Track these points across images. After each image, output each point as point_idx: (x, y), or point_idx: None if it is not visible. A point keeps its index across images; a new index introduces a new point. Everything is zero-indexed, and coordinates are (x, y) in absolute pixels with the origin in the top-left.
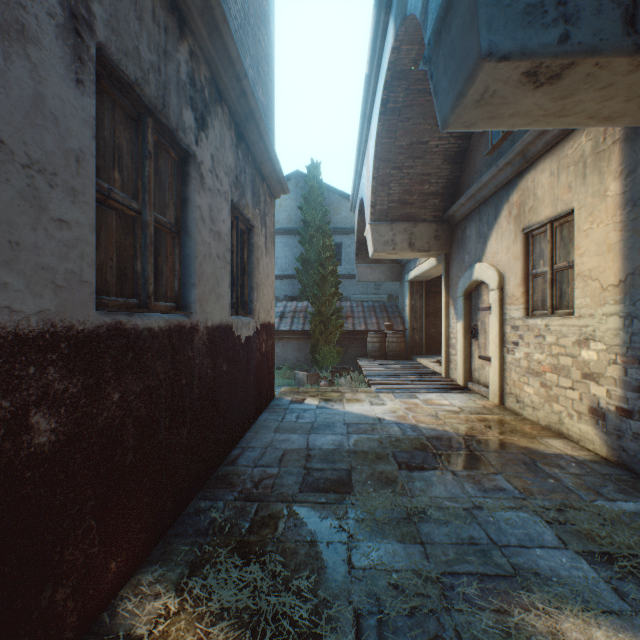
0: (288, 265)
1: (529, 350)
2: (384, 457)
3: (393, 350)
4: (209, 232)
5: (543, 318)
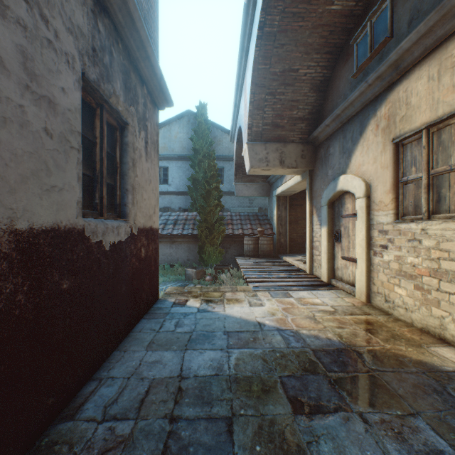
0: (182, 184)
1: (401, 253)
2: (272, 389)
3: (264, 250)
4: (20, 88)
5: (418, 222)
